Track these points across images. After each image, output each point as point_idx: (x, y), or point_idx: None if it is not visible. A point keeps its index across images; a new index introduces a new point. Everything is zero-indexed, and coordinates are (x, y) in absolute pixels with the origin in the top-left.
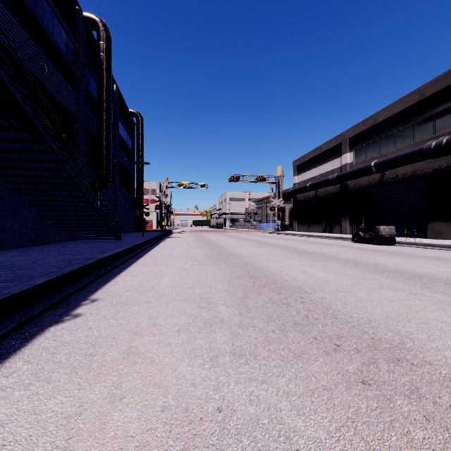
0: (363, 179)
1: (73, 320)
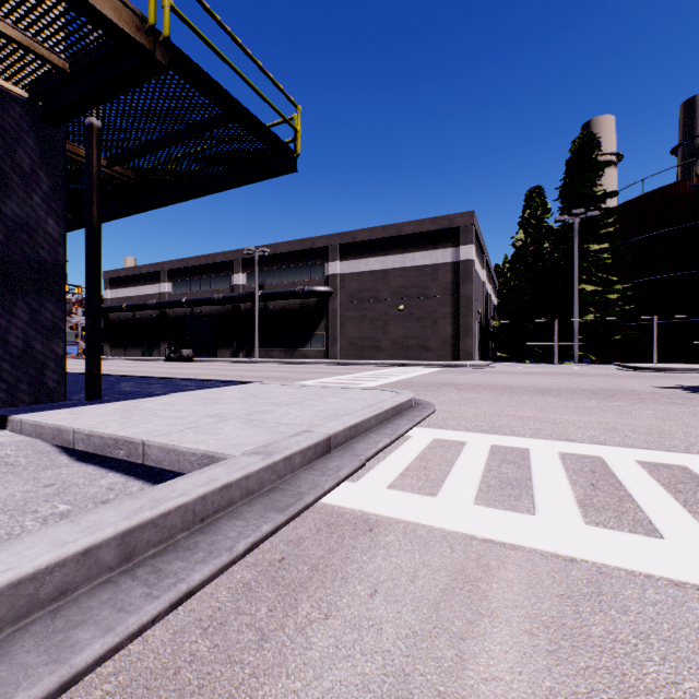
0: (179, 309)
1: None
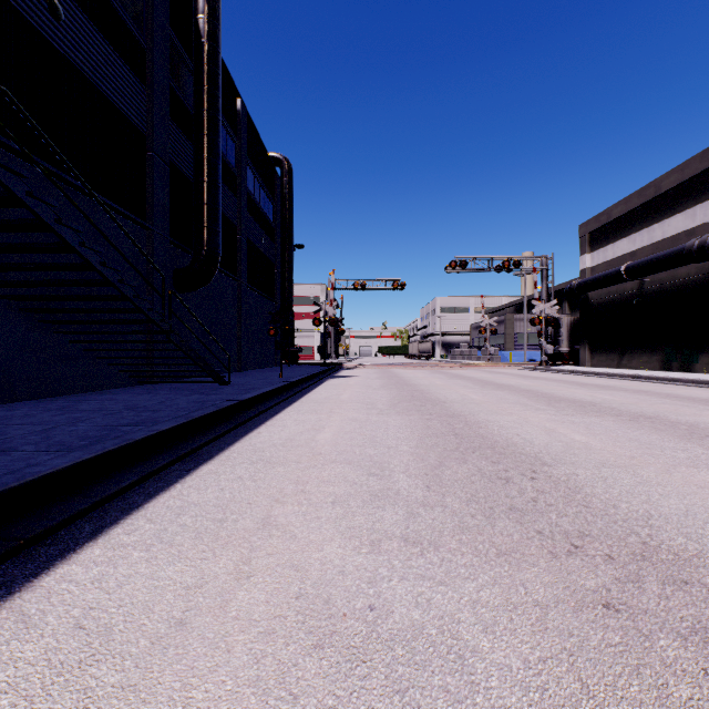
0: None
1: None
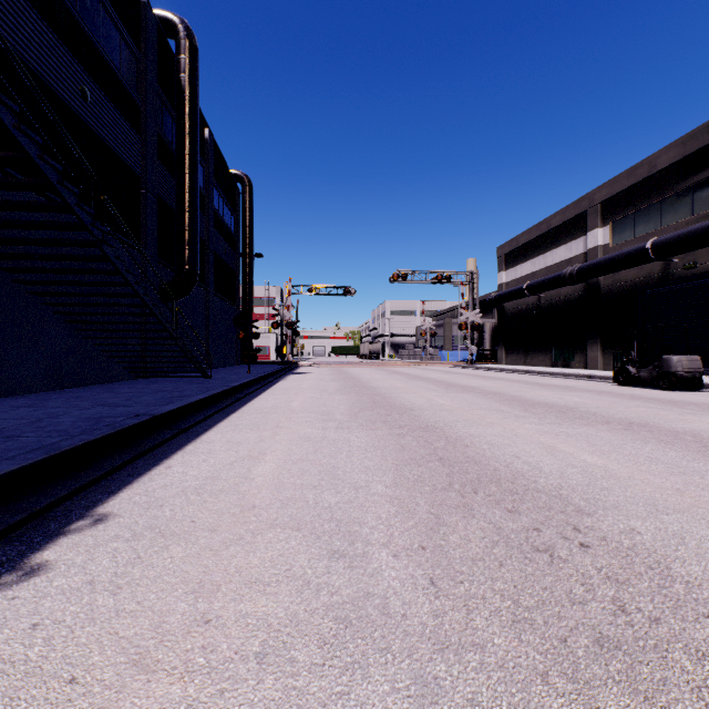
0: (628, 272)
1: (12, 591)
